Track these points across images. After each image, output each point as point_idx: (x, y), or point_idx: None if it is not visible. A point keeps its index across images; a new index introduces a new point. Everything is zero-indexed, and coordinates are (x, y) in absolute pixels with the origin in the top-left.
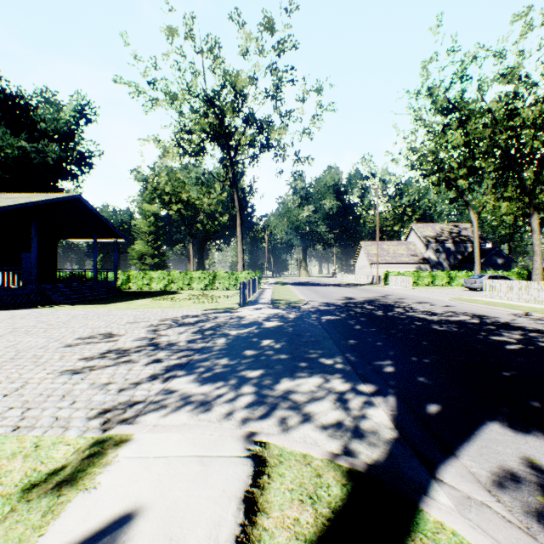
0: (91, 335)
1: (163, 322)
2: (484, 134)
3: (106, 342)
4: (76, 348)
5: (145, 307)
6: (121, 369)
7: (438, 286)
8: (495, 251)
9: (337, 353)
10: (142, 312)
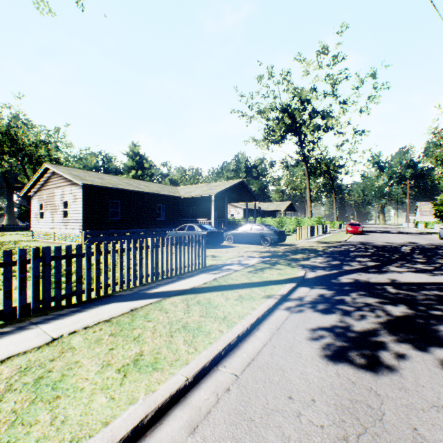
0: None
1: None
2: None
3: None
4: None
5: None
6: None
7: None
8: None
9: None
10: None
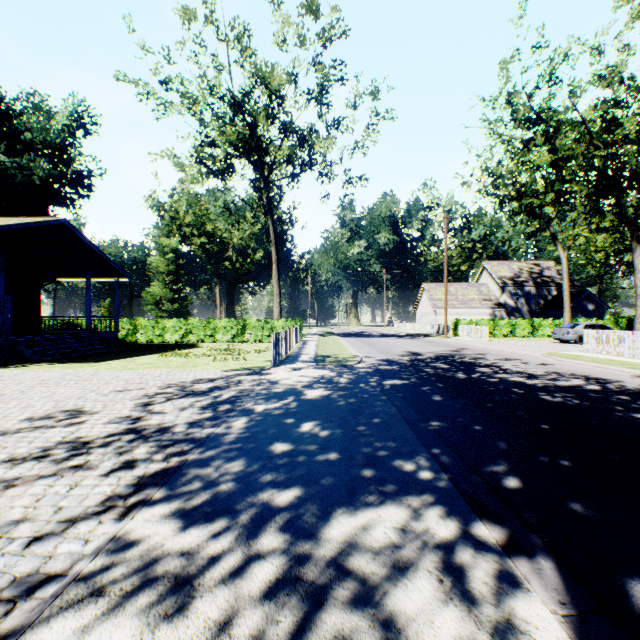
0: (49, 413)
1: (163, 390)
2: (576, 151)
3: (64, 427)
4: (11, 437)
5: (148, 366)
6: (60, 484)
7: (519, 338)
8: (586, 294)
9: (419, 447)
10: (140, 374)
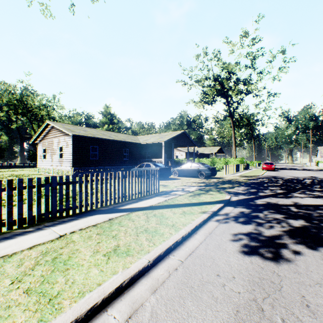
0: None
1: None
2: None
3: None
4: None
5: None
6: None
7: None
8: None
9: None
10: None
